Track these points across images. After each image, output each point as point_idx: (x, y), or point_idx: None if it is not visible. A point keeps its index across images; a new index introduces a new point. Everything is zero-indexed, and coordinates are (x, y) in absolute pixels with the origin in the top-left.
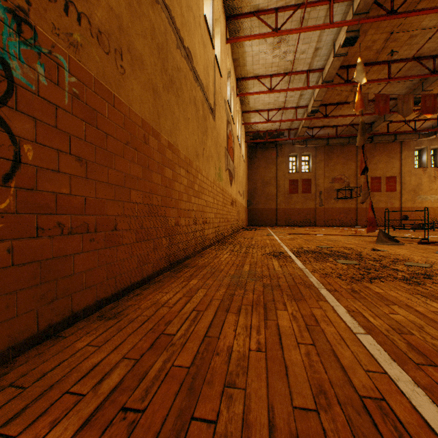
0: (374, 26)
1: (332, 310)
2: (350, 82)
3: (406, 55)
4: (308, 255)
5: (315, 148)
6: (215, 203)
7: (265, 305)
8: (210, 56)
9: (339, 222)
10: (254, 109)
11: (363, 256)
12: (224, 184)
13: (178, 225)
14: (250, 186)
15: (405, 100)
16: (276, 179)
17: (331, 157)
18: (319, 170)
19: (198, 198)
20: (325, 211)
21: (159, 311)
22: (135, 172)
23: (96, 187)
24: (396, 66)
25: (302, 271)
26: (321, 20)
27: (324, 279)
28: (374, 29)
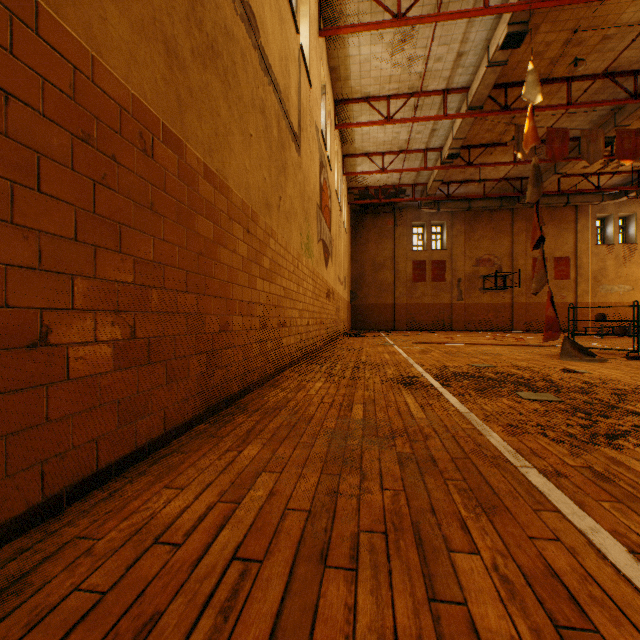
0: (549, 18)
1: (591, 548)
2: (510, 109)
3: (595, 68)
4: (462, 382)
5: (451, 214)
6: (301, 293)
7: (417, 532)
8: (292, 43)
9: (487, 325)
10: (362, 151)
11: (557, 384)
12: (315, 263)
13: (229, 330)
14: (355, 270)
15: (592, 138)
16: (394, 260)
17: (475, 228)
18: (458, 247)
19: (269, 281)
20: (466, 309)
21: (139, 567)
22: (111, 209)
23: None
24: (578, 87)
25: (465, 418)
26: (469, 4)
27: (517, 440)
28: (550, 23)
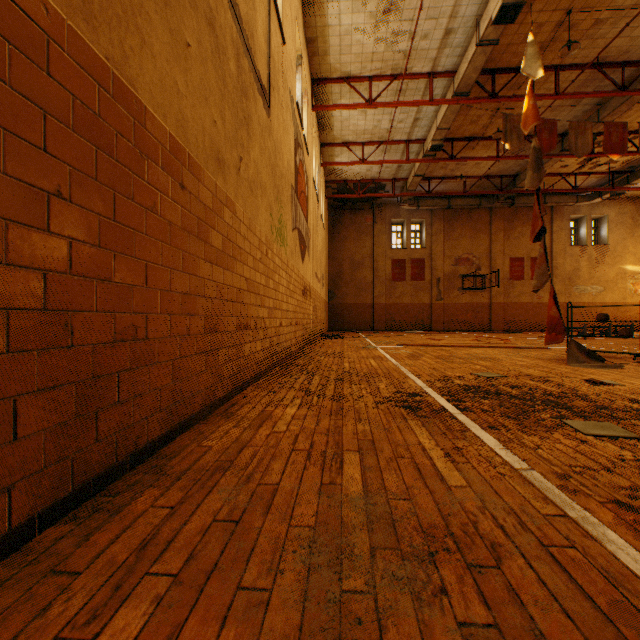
0: None
1: None
2: (497, 97)
3: (584, 57)
4: (481, 403)
5: (430, 212)
6: (271, 287)
7: None
8: None
9: (466, 325)
10: (341, 140)
11: (602, 405)
12: (289, 254)
13: (138, 338)
14: (333, 268)
15: (580, 130)
16: (373, 258)
17: (454, 227)
18: (437, 246)
19: (222, 267)
20: (445, 309)
21: None
22: None
23: None
24: (565, 77)
25: (532, 486)
26: None
27: None
28: None
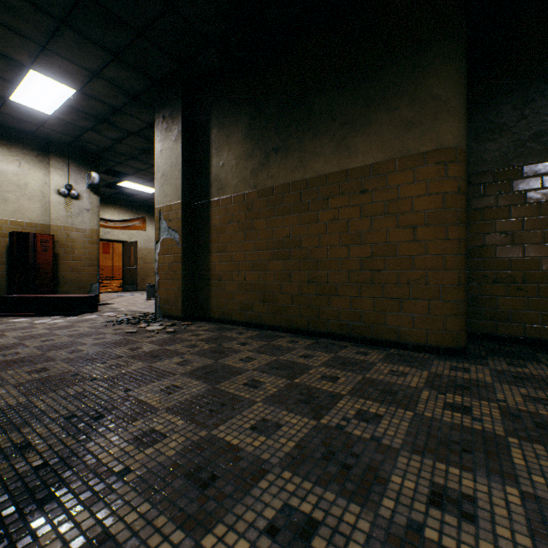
0: None
1: None
2: None
3: None
4: None
5: None
6: None
7: None
8: None
9: None
10: None
11: None
12: None
13: None
14: None
15: None
16: None
17: None
18: None
19: None
20: None
21: None
22: None
23: None
24: None
25: None
26: None
27: None
28: None
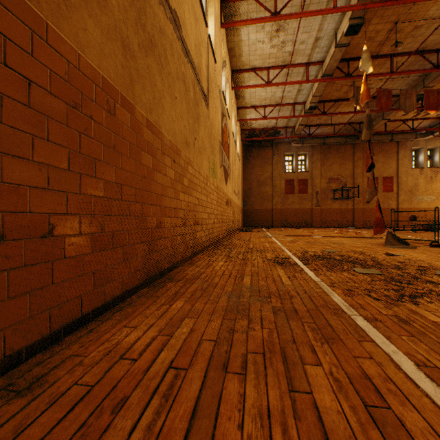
0: (378, 14)
1: (392, 363)
2: (351, 76)
3: (409, 48)
4: (317, 262)
5: (311, 147)
6: (209, 202)
7: (283, 353)
8: (203, 34)
9: (336, 223)
10: (250, 104)
11: (381, 263)
12: (218, 181)
13: (162, 227)
14: (246, 186)
15: (408, 95)
16: (272, 179)
17: (328, 157)
18: (316, 170)
19: (188, 194)
20: (322, 212)
21: (112, 372)
22: (90, 150)
23: (5, 164)
24: (398, 60)
25: (317, 285)
26: (323, 5)
27: (351, 298)
28: (378, 17)
